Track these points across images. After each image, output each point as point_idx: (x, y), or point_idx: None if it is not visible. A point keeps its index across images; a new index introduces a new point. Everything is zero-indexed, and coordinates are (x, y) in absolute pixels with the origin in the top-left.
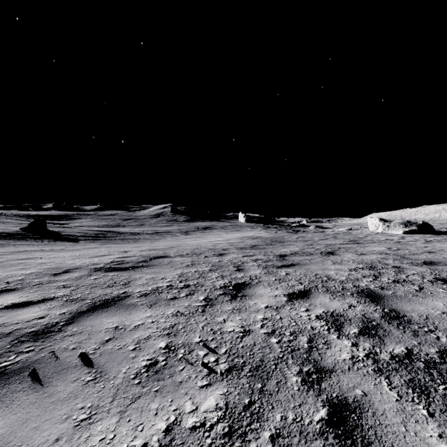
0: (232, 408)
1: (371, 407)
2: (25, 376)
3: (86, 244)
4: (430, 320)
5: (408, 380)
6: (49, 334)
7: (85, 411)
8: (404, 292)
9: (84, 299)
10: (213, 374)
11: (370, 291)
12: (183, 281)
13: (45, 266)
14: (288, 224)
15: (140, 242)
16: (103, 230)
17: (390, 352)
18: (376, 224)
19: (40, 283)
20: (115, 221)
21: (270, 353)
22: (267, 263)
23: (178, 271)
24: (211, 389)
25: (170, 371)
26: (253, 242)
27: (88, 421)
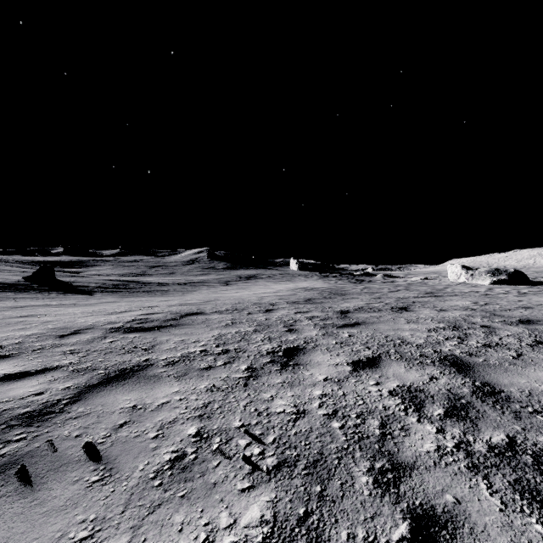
0: (282, 522)
1: (467, 520)
2: (11, 475)
3: (103, 298)
4: (534, 397)
5: (514, 481)
6: (47, 417)
7: (87, 525)
8: (499, 360)
9: (95, 369)
10: (257, 471)
11: (455, 358)
12: (220, 345)
13: (50, 325)
14: (350, 272)
15: (170, 295)
16: (125, 280)
17: (486, 441)
18: (457, 272)
19: (42, 348)
20: (139, 268)
21: (332, 442)
22: (325, 322)
23: (215, 332)
24: (254, 494)
25: (201, 468)
26: (308, 294)
27: (89, 541)
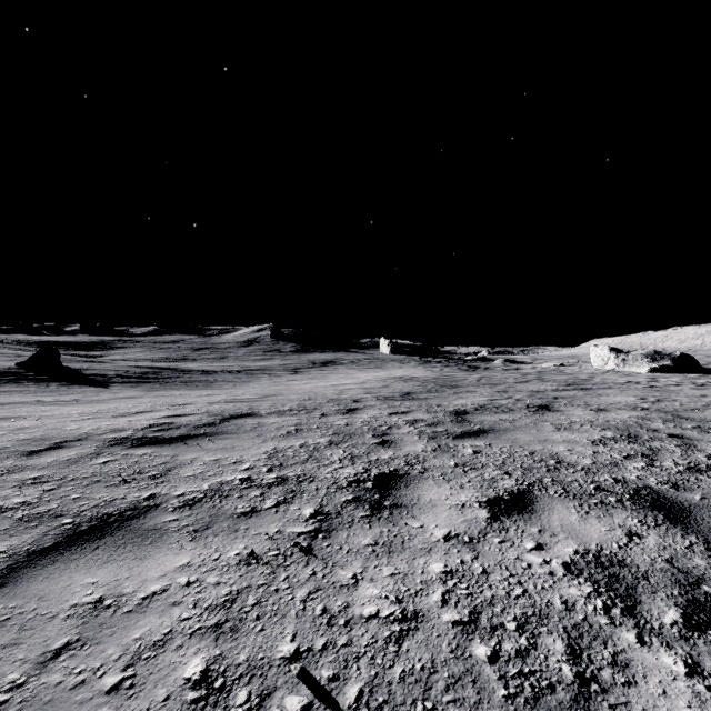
0: None
1: None
2: None
3: (122, 391)
4: None
5: None
6: None
7: None
8: None
9: (59, 516)
10: None
11: (654, 494)
12: (275, 469)
13: (23, 435)
14: (460, 357)
15: (216, 387)
16: (157, 367)
17: None
18: (603, 357)
19: None
20: (180, 351)
21: (479, 703)
22: (434, 428)
23: (269, 445)
24: None
25: None
26: (406, 386)
27: None
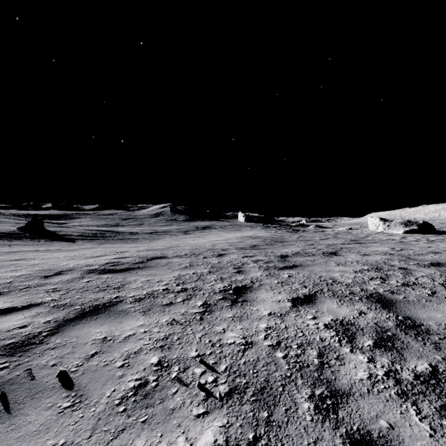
0: None
1: (401, 445)
2: None
3: (84, 244)
4: None
5: (440, 407)
6: (28, 347)
7: None
8: (416, 297)
9: (72, 305)
10: (211, 398)
11: (380, 296)
12: (180, 284)
13: (37, 267)
14: (288, 224)
15: (139, 242)
16: (102, 230)
17: (412, 370)
18: (376, 224)
19: (29, 287)
20: (114, 220)
21: (276, 370)
22: (268, 264)
23: (175, 273)
24: (208, 419)
25: (161, 395)
26: (253, 241)
27: None
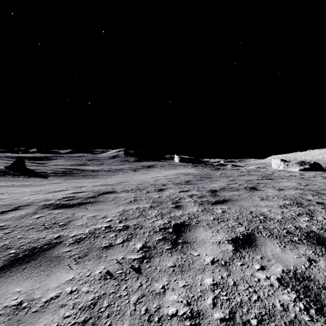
0: None
1: None
2: None
3: (53, 180)
4: None
5: None
6: None
7: None
8: None
9: (8, 248)
10: None
11: (317, 235)
12: (123, 221)
13: (0, 202)
14: (211, 163)
15: (98, 178)
16: (71, 168)
17: None
18: (278, 163)
19: None
20: (82, 161)
21: None
22: (201, 199)
23: (120, 208)
24: None
25: None
26: (187, 177)
27: None
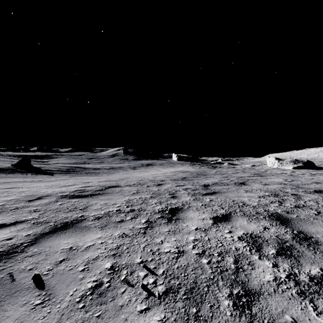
0: None
1: None
2: None
3: (59, 177)
4: None
5: None
6: (12, 255)
7: None
8: (306, 216)
9: (48, 222)
10: (151, 296)
11: (278, 215)
12: (129, 206)
13: (24, 194)
14: (208, 162)
15: (100, 175)
16: (73, 166)
17: (307, 273)
18: (272, 162)
19: (16, 208)
20: (82, 159)
21: (202, 274)
22: (194, 191)
23: (126, 198)
24: (149, 314)
25: (112, 294)
26: (183, 175)
27: None
